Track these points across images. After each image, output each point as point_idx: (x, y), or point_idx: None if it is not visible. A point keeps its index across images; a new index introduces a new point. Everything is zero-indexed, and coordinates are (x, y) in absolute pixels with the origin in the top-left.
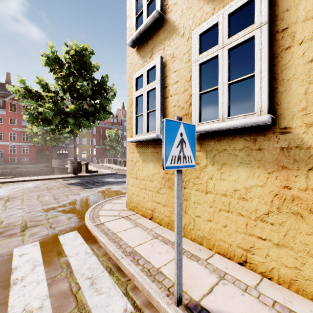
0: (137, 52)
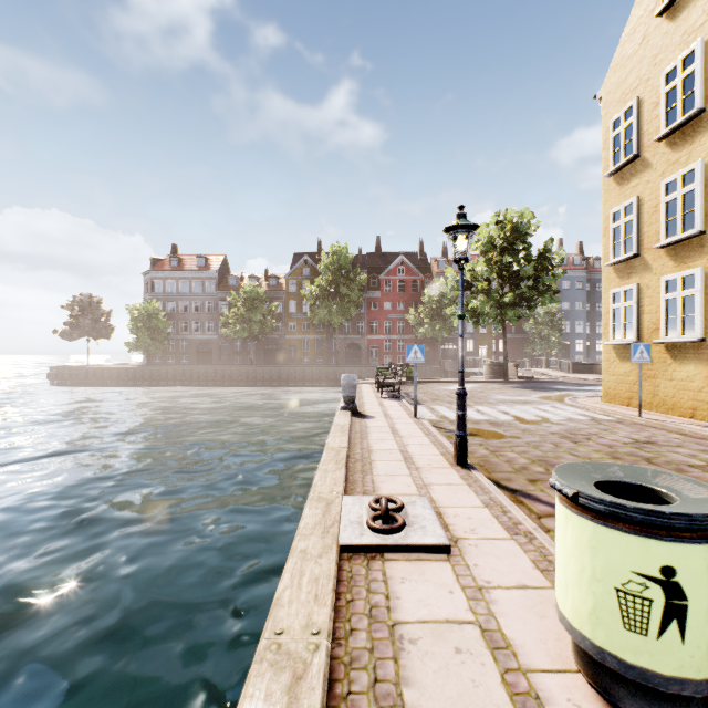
0: (614, 271)
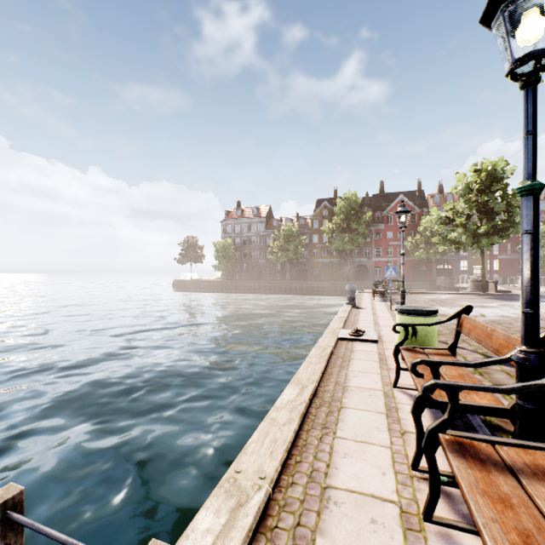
0: None
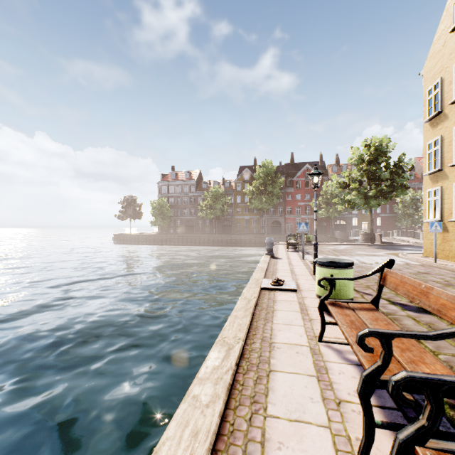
0: (429, 178)
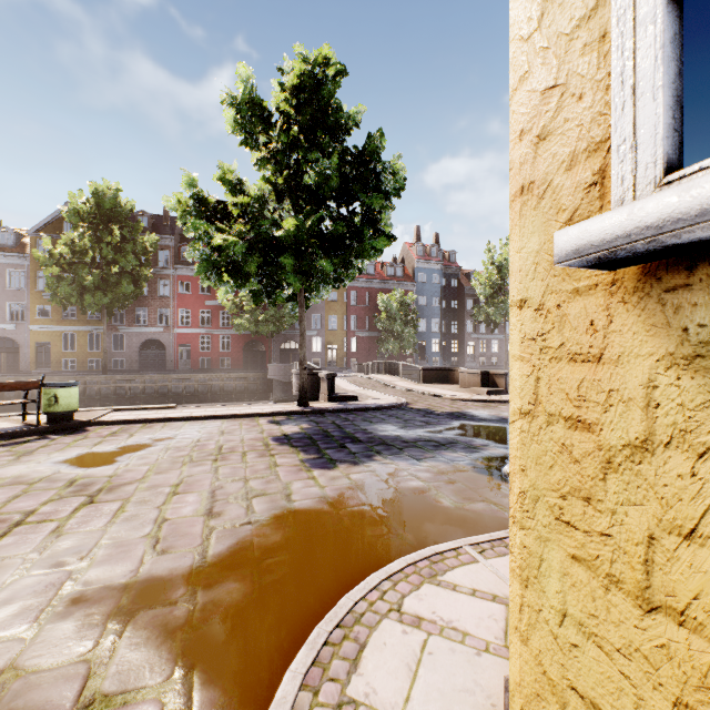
0: None
